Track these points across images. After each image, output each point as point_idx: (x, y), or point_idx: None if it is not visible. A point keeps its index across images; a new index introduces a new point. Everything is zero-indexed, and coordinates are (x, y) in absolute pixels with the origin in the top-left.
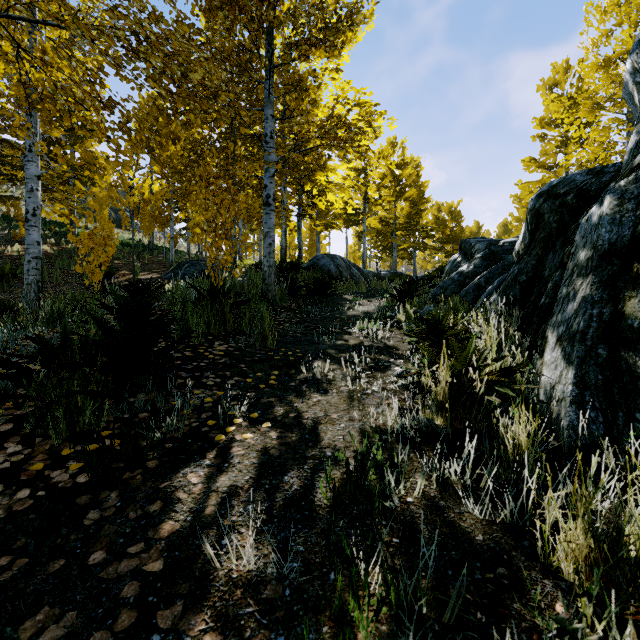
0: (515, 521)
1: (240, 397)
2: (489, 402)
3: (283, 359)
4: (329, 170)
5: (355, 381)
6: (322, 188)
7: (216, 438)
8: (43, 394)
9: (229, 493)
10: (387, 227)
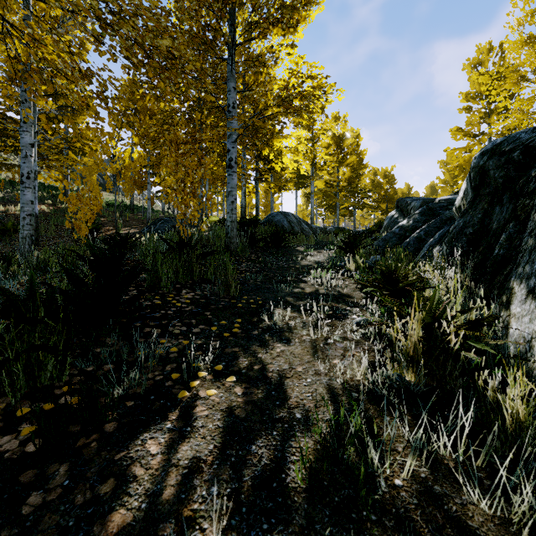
0: (535, 521)
1: (205, 347)
2: (465, 359)
3: (245, 307)
4: (284, 137)
5: (316, 330)
6: (278, 152)
7: (179, 395)
8: (5, 347)
9: (191, 468)
10: (331, 189)
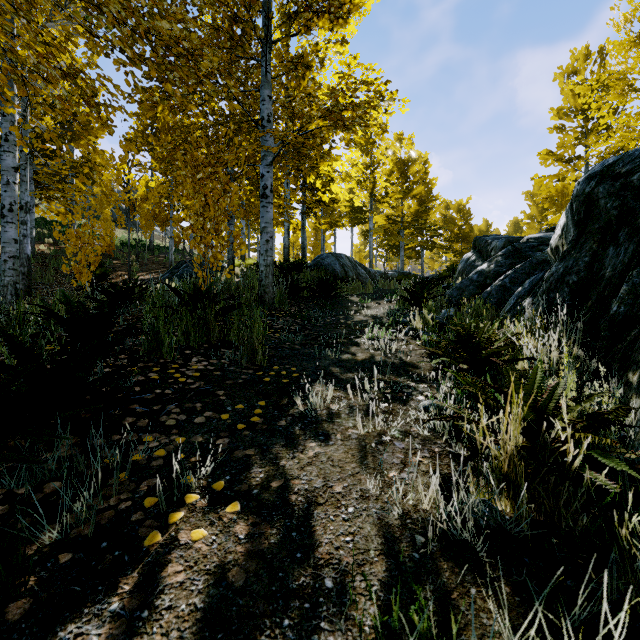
0: None
1: (206, 447)
2: (591, 483)
3: (274, 381)
4: (333, 159)
5: (367, 419)
6: (326, 178)
7: (147, 540)
8: None
9: None
10: (394, 225)
